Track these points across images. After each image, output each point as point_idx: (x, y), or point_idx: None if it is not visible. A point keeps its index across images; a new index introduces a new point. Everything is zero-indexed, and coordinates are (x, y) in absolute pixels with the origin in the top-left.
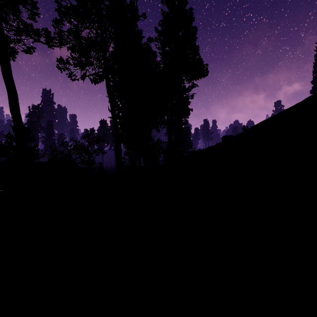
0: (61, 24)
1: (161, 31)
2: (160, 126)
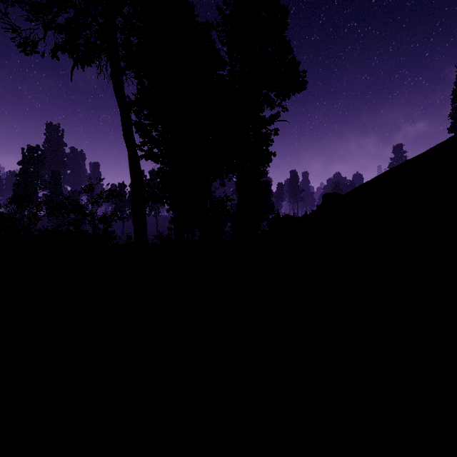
0: None
1: (227, 16)
2: (226, 176)
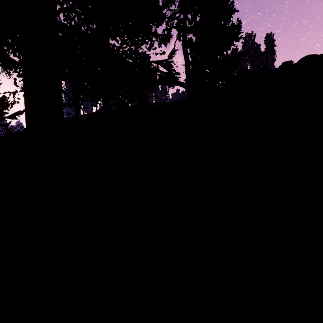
0: None
1: None
2: None
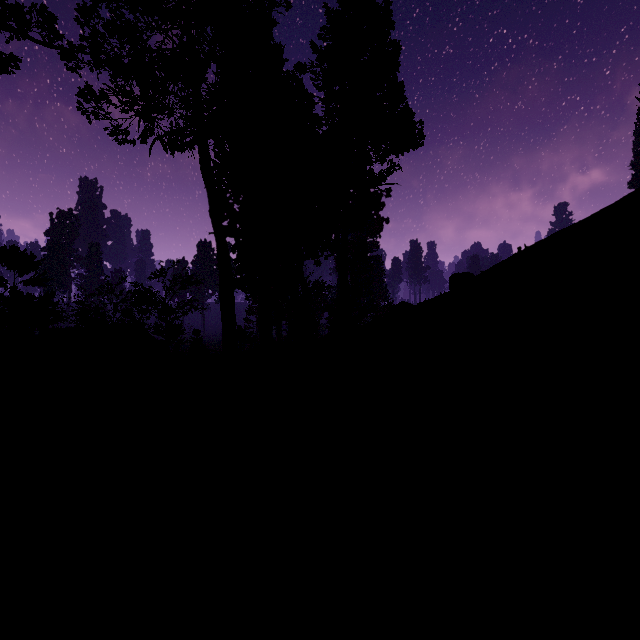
0: (96, 16)
1: (323, 52)
2: (322, 252)
